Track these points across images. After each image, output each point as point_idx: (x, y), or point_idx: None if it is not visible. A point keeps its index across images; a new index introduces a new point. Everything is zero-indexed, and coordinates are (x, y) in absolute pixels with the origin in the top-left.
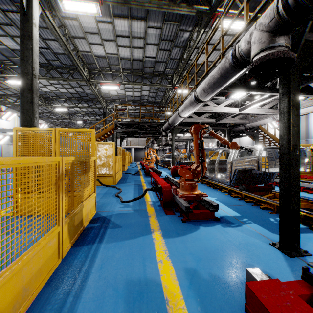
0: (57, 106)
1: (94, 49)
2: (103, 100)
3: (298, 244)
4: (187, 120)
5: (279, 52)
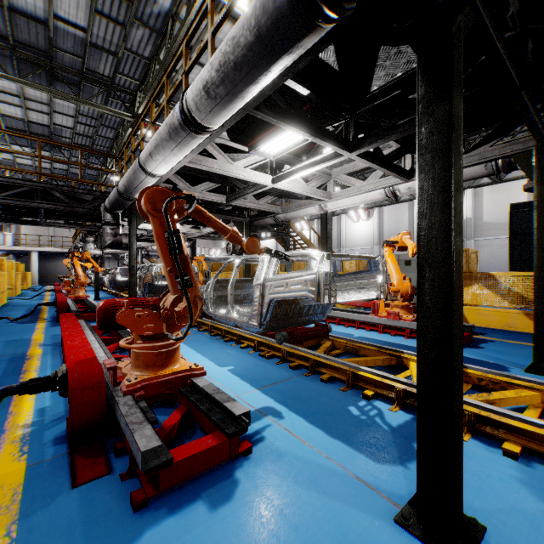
0: None
1: None
2: None
3: (462, 508)
4: None
5: None
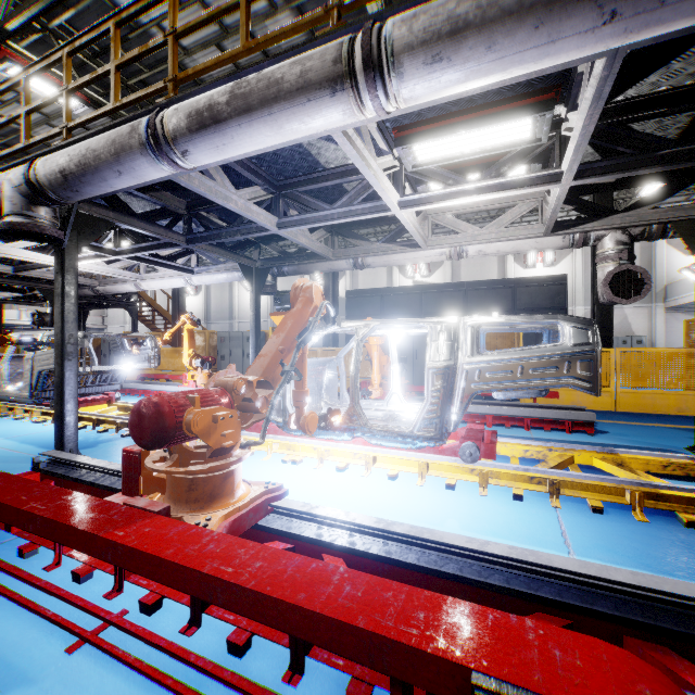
0: None
1: None
2: None
3: (77, 450)
4: None
5: (37, 225)
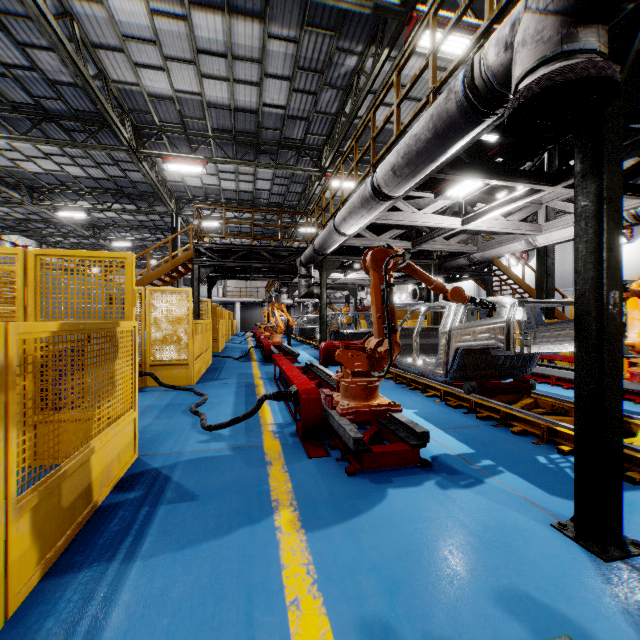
0: (63, 206)
1: (147, 79)
2: (171, 197)
3: (620, 526)
4: (352, 242)
5: (588, 63)
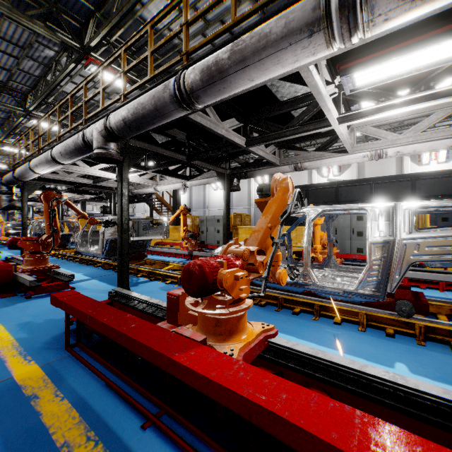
0: None
1: None
2: None
3: (128, 287)
4: (48, 176)
5: (109, 154)
